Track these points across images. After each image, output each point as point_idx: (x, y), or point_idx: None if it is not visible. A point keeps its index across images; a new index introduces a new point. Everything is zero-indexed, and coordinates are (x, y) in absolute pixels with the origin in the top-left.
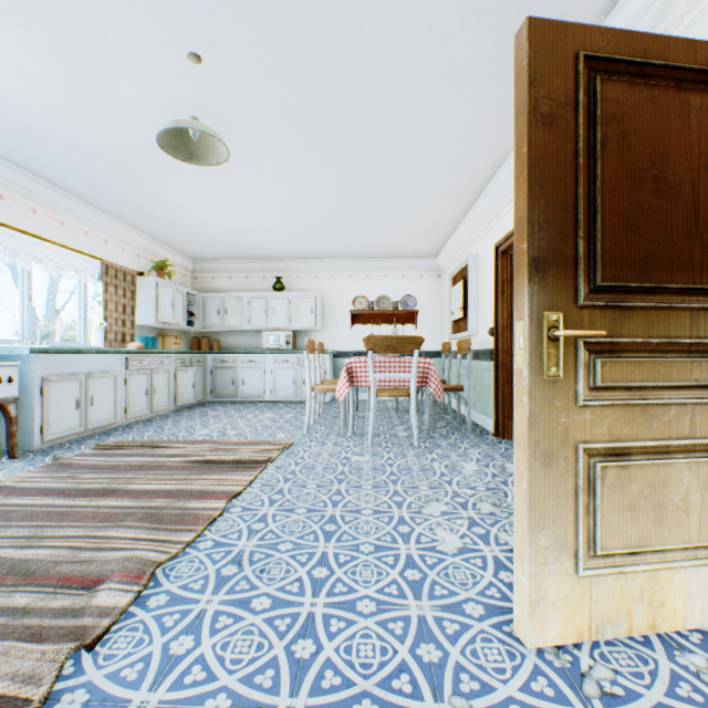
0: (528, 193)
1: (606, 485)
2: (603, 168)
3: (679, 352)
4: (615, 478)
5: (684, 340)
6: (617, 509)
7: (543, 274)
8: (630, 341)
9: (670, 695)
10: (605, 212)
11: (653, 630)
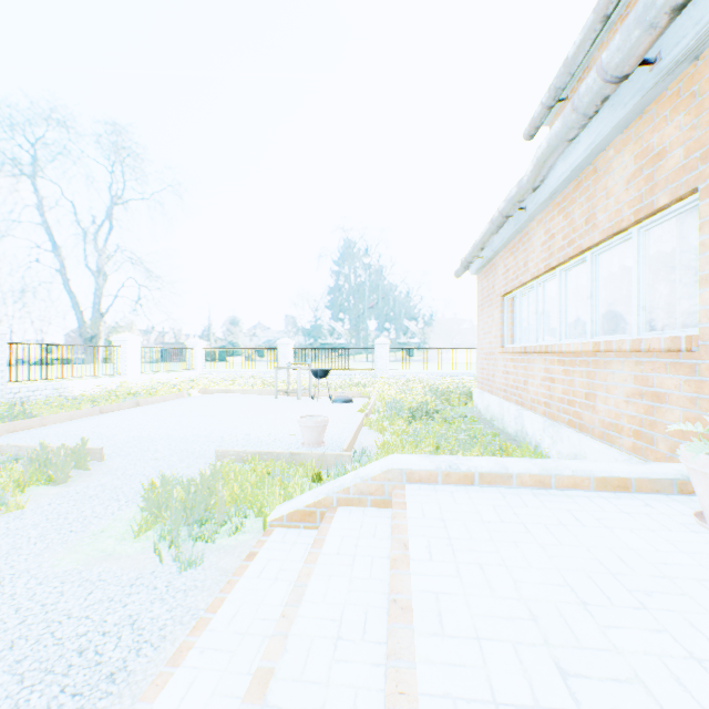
0: None
1: None
2: None
3: None
4: None
5: None
6: None
7: None
8: None
9: None
10: None
11: None
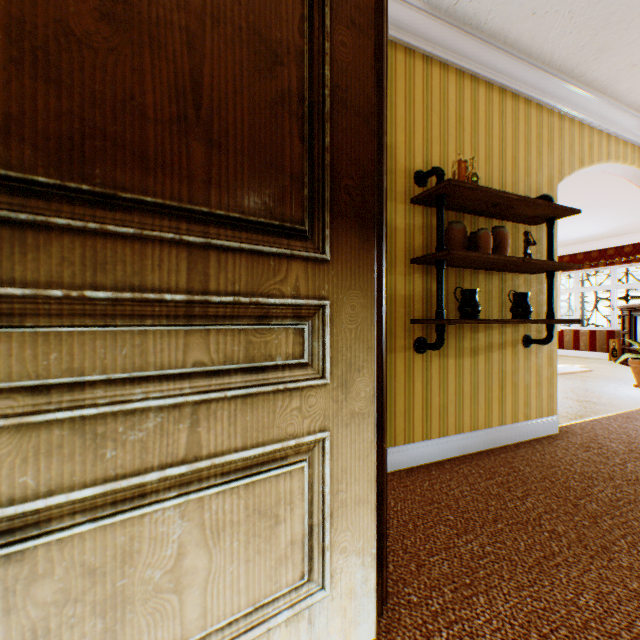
0: None
1: None
2: None
3: (173, 316)
4: None
5: (173, 295)
6: None
7: None
8: (31, 293)
9: None
10: None
11: None
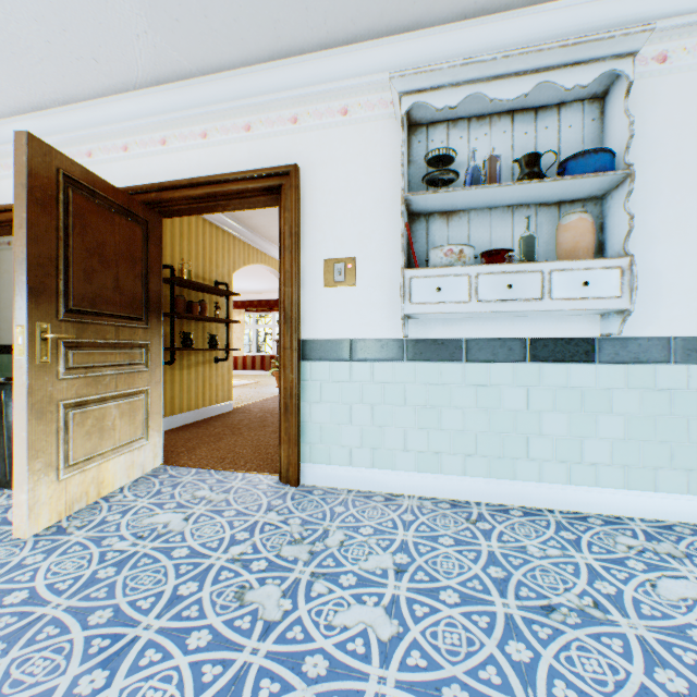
0: (29, 244)
1: (77, 423)
2: (75, 242)
3: (112, 347)
4: (82, 418)
5: (115, 341)
6: (83, 435)
7: (39, 298)
8: (89, 341)
9: (111, 511)
10: (76, 267)
11: (100, 497)
